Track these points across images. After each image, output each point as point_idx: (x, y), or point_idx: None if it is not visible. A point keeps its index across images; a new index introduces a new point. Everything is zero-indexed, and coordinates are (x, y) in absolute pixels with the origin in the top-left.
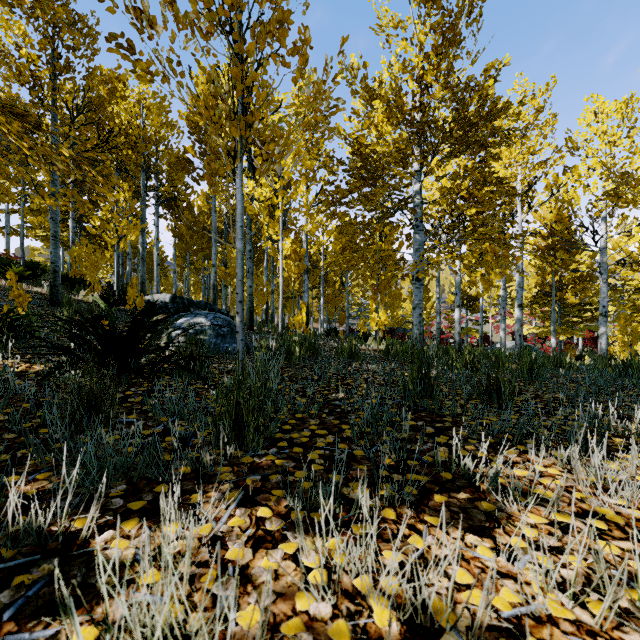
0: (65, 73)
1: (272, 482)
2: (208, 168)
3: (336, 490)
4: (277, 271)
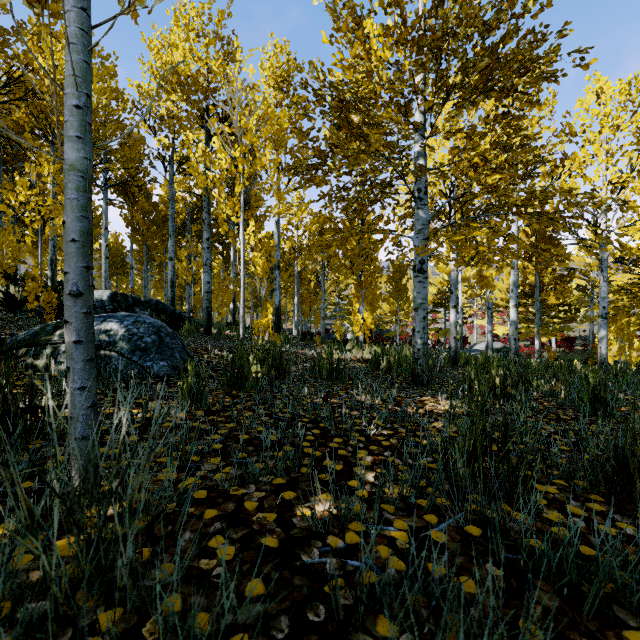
0: None
1: None
2: None
3: None
4: (237, 262)
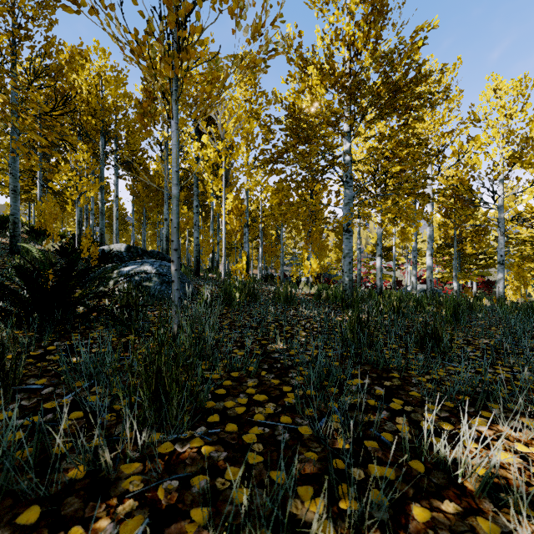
0: (23, 39)
1: (193, 491)
2: (139, 107)
3: (280, 503)
4: (220, 224)
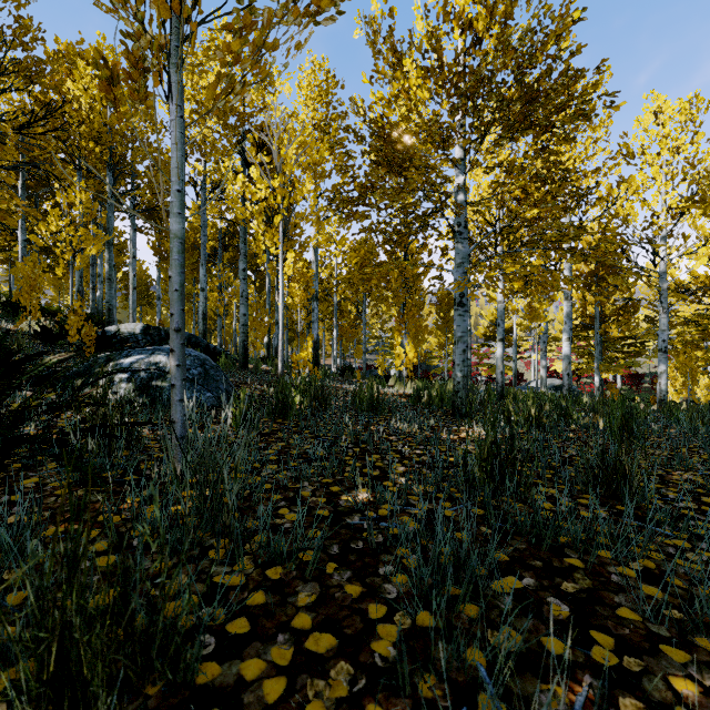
0: None
1: None
2: (104, 68)
3: None
4: (276, 294)
